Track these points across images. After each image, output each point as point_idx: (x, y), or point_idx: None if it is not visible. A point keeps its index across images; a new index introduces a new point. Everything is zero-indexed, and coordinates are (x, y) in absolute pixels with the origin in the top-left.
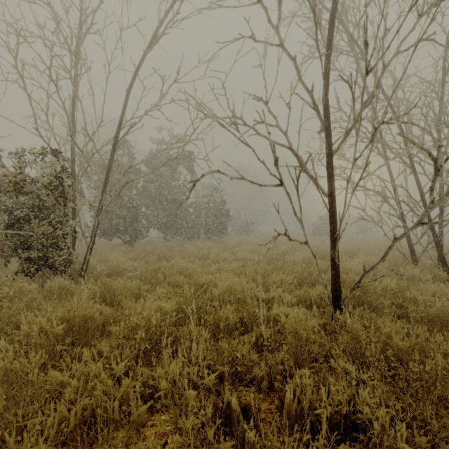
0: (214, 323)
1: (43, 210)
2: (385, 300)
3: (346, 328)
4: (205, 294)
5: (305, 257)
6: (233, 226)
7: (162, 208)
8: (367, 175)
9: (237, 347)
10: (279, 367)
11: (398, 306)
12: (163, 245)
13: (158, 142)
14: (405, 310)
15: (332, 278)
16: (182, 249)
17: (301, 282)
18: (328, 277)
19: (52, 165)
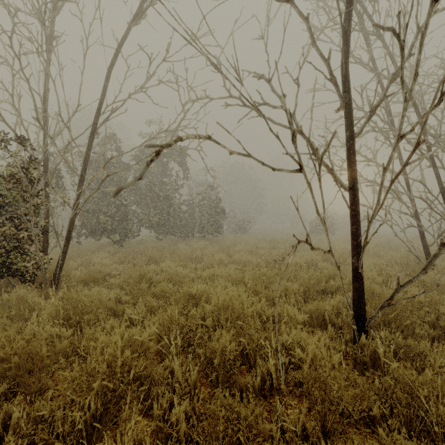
0: (206, 355)
1: (8, 207)
2: (418, 319)
3: (375, 359)
4: (196, 309)
5: (308, 259)
6: (229, 225)
7: (154, 205)
8: (421, 158)
9: (238, 410)
10: (302, 443)
11: (428, 323)
12: (155, 245)
13: (150, 136)
14: (443, 330)
15: (354, 293)
16: (175, 249)
17: (307, 290)
18: (338, 284)
19: (15, 153)
